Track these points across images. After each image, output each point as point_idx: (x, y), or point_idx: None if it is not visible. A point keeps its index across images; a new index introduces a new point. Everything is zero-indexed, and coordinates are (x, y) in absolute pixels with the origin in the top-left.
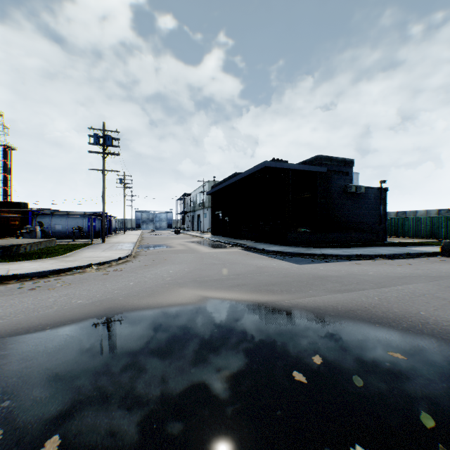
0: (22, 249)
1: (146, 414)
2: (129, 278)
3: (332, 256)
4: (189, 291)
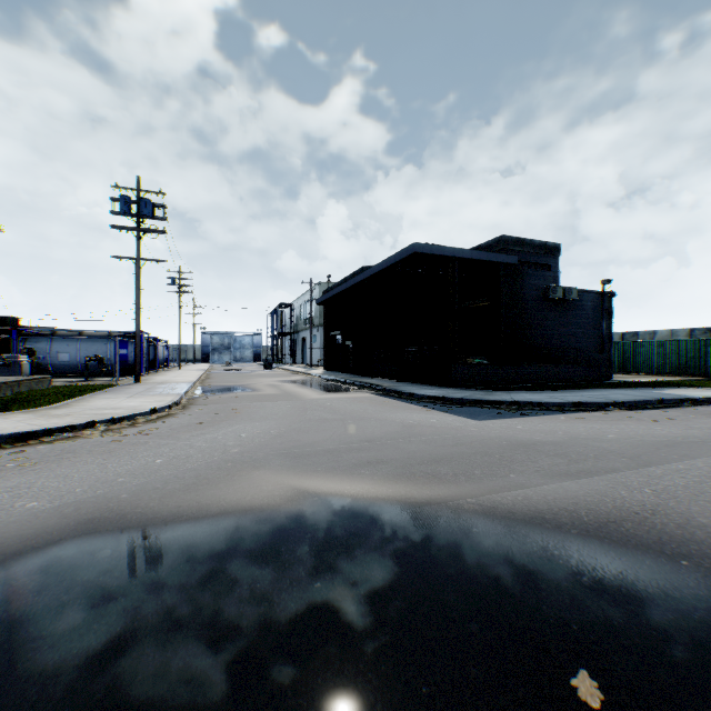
0: None
1: None
2: (159, 450)
3: (533, 406)
4: (271, 477)
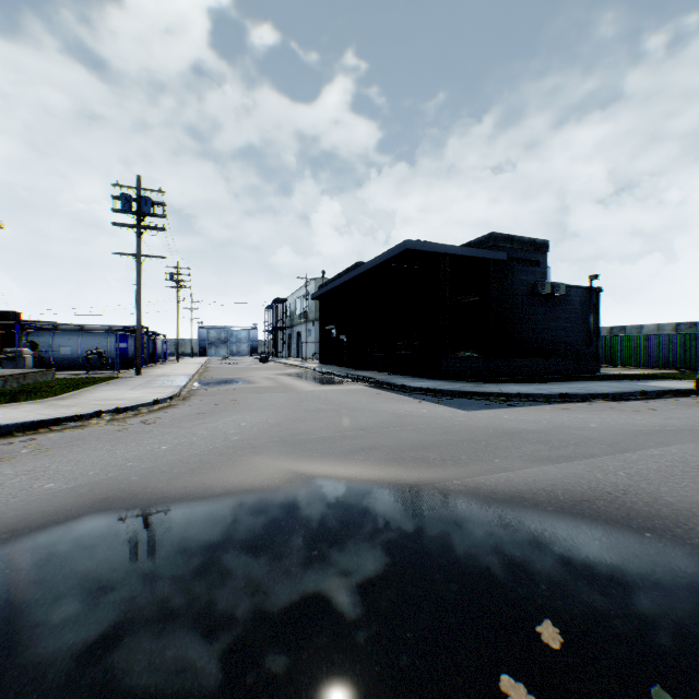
0: None
1: None
2: (164, 437)
3: (520, 397)
4: (270, 462)
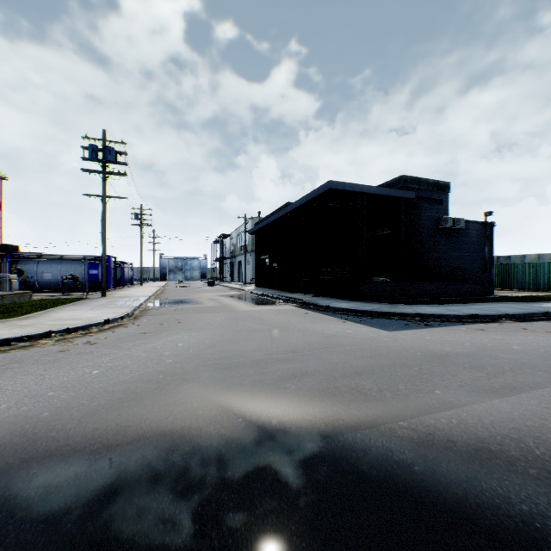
0: None
1: None
2: (100, 360)
3: (434, 317)
4: (198, 392)
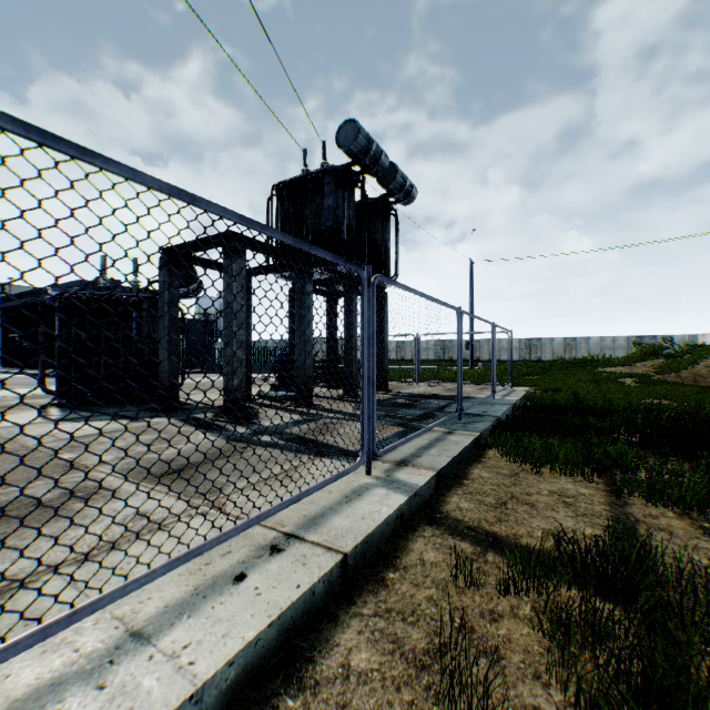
0: None
1: None
2: None
3: None
4: None
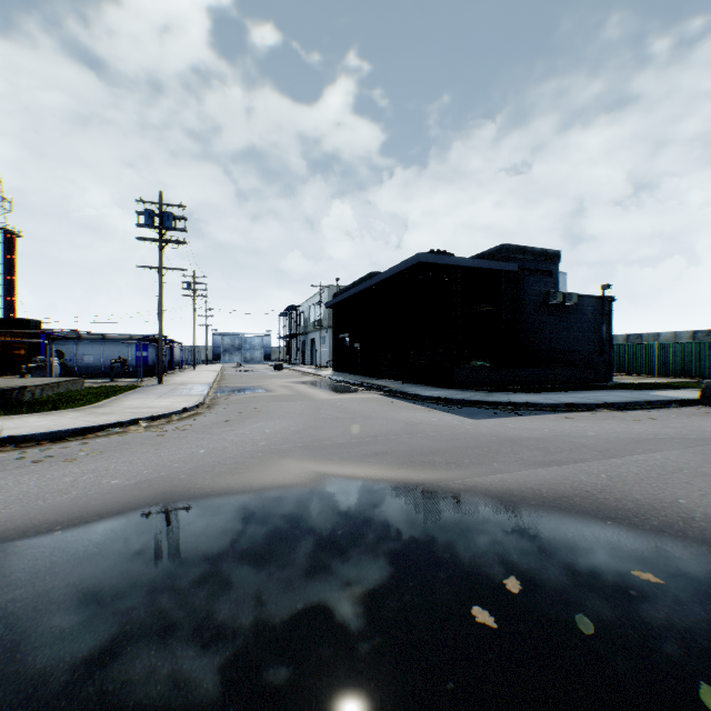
0: (28, 394)
1: (217, 689)
2: (199, 443)
3: (528, 406)
4: (296, 464)
